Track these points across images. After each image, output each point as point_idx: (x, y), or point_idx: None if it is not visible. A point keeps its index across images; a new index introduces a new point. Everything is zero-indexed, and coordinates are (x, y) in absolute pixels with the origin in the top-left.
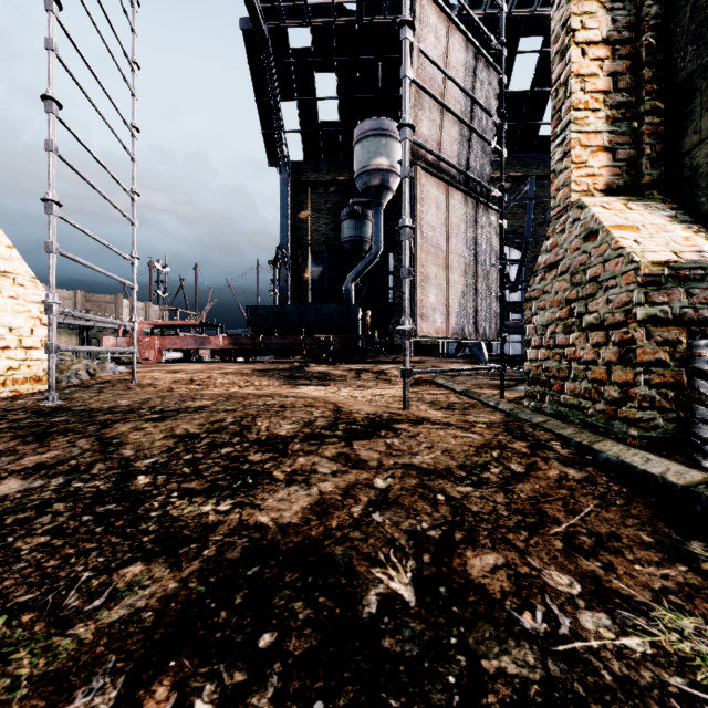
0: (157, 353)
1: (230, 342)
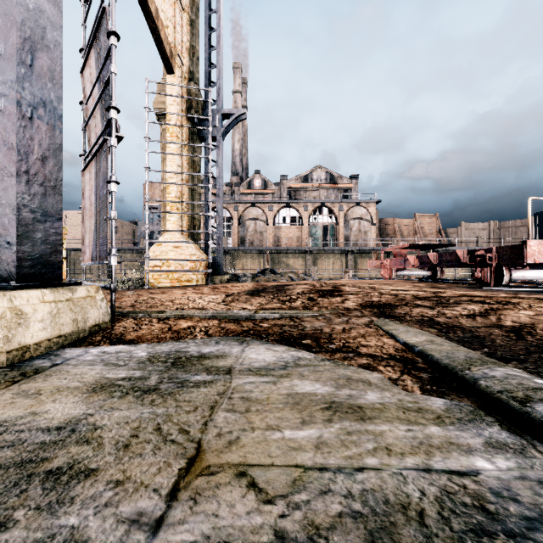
0: (390, 271)
1: (418, 261)
